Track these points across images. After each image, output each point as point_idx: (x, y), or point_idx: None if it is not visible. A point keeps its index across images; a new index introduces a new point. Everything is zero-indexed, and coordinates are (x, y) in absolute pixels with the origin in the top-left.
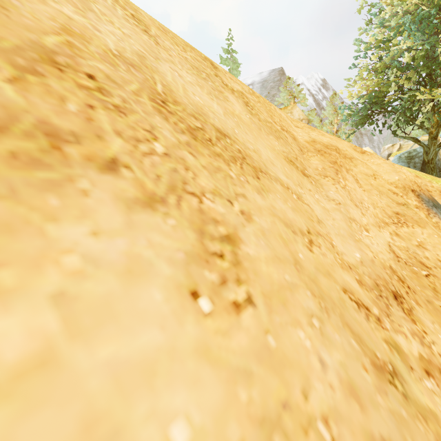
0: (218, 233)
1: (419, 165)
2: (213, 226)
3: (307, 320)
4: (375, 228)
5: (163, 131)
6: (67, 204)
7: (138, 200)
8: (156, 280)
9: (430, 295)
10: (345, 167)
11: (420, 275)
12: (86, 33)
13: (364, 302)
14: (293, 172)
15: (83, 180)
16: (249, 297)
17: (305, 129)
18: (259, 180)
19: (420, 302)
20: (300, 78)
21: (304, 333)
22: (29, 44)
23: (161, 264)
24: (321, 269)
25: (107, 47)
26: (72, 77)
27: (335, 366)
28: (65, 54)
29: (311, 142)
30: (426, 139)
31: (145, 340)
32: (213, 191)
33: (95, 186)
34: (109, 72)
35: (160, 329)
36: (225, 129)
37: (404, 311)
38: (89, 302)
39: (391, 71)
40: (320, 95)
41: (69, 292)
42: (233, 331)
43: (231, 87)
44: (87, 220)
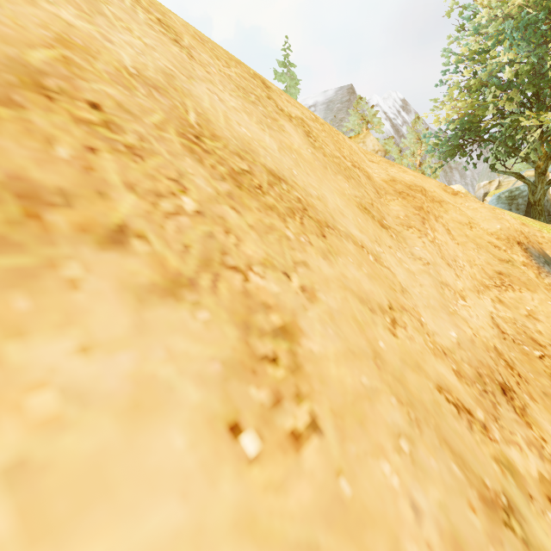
0: (270, 324)
1: (523, 207)
2: (263, 314)
3: (393, 443)
4: (474, 294)
5: (196, 178)
6: (42, 305)
7: (155, 286)
8: (176, 415)
9: (546, 384)
10: (433, 214)
11: (533, 356)
12: (92, 45)
13: (465, 402)
14: (369, 224)
15: (71, 264)
16: (314, 420)
17: (382, 164)
18: (325, 239)
19: (535, 395)
20: (375, 98)
21: (389, 466)
22: (5, 62)
23: (186, 387)
24: (408, 360)
25: (121, 63)
26: (66, 108)
27: (433, 511)
28: (58, 75)
29: (389, 182)
30: (531, 175)
31: (156, 522)
32: (263, 261)
33: (90, 271)
34: (121, 99)
35: (181, 499)
36: (280, 170)
37: (515, 411)
38: (66, 470)
39: (488, 89)
40: (399, 119)
41: (35, 458)
42: (291, 480)
43: (288, 112)
44: (74, 329)
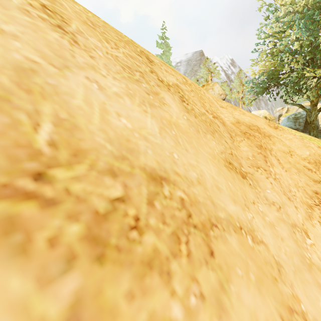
0: None
1: (302, 124)
2: None
3: None
4: (309, 223)
5: None
6: None
7: None
8: None
9: None
10: (268, 149)
11: None
12: None
13: None
14: (236, 183)
15: None
16: None
17: (229, 108)
18: (214, 260)
19: None
20: (215, 58)
21: None
22: None
23: None
24: None
25: None
26: None
27: None
28: None
29: (236, 124)
30: (307, 105)
31: None
32: None
33: None
34: None
35: None
36: (162, 162)
37: None
38: None
39: (284, 55)
40: (229, 71)
41: None
42: None
43: (166, 81)
44: None
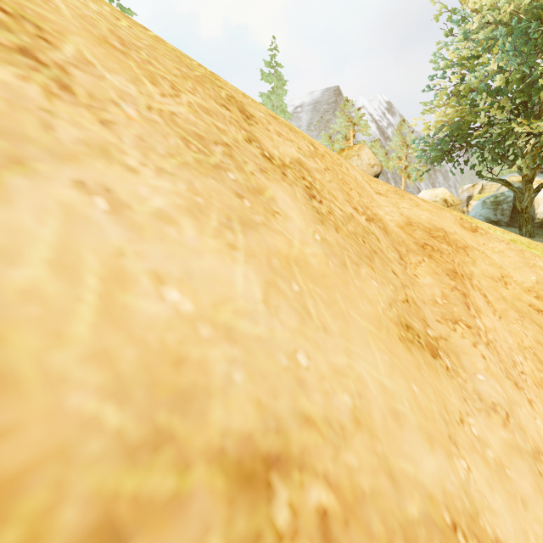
0: None
1: (508, 213)
2: None
3: None
4: None
5: None
6: None
7: None
8: None
9: None
10: (466, 275)
11: None
12: None
13: None
14: (425, 378)
15: None
16: None
17: (391, 196)
18: None
19: None
20: (361, 100)
21: None
22: None
23: None
24: None
25: None
26: None
27: None
28: None
29: (406, 228)
30: (516, 180)
31: None
32: None
33: None
34: None
35: None
36: (269, 401)
37: None
38: None
39: (479, 97)
40: (384, 121)
41: None
42: None
43: (279, 158)
44: None
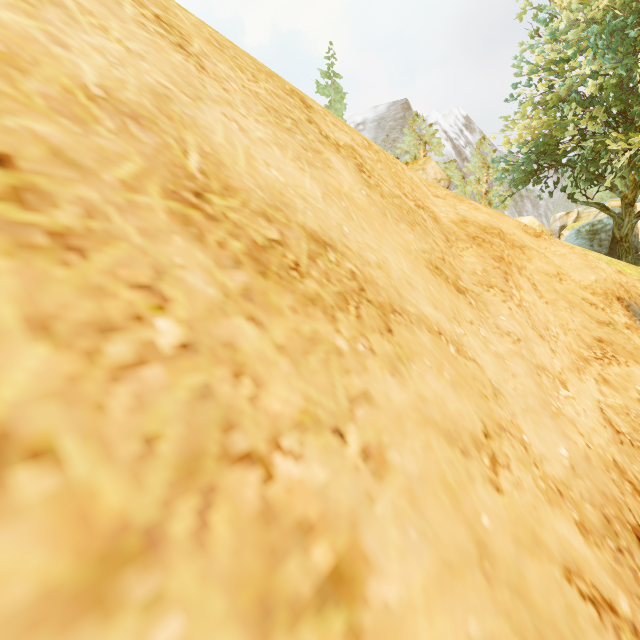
0: (312, 576)
1: (606, 243)
2: (297, 556)
3: None
4: (574, 375)
5: (187, 274)
6: None
7: (52, 597)
8: None
9: None
10: (516, 265)
11: None
12: (24, 50)
13: (603, 587)
14: (443, 291)
15: None
16: None
17: (449, 199)
18: (392, 337)
19: None
20: (433, 115)
21: None
22: None
23: None
24: (522, 534)
25: (78, 79)
26: None
27: None
28: None
29: (460, 224)
30: (616, 205)
31: None
32: (300, 417)
33: None
34: (63, 140)
35: None
36: (326, 229)
37: None
38: None
39: (568, 106)
40: (461, 139)
41: None
42: None
43: (334, 139)
44: None
